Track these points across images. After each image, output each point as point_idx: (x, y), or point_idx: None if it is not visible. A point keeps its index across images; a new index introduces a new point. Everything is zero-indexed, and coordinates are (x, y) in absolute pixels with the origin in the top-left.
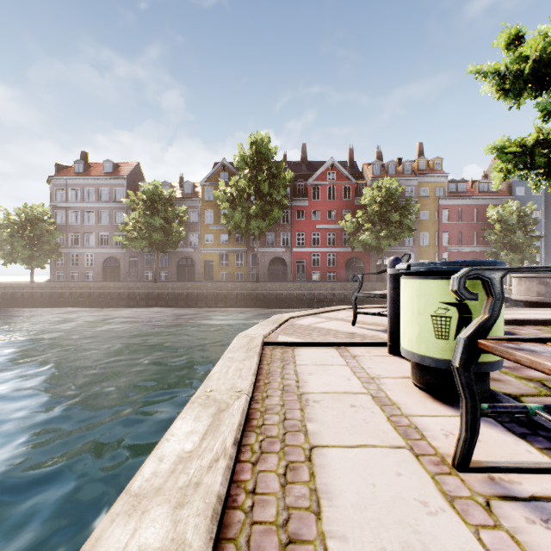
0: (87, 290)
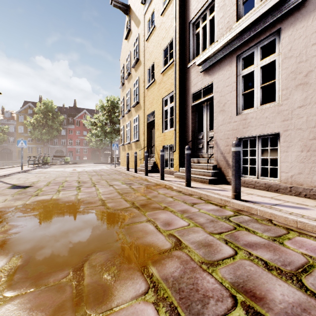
0: None
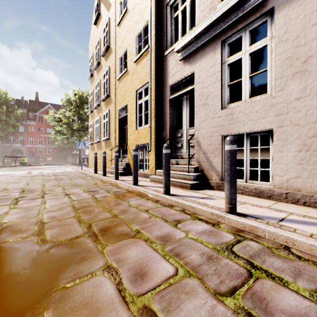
0: None
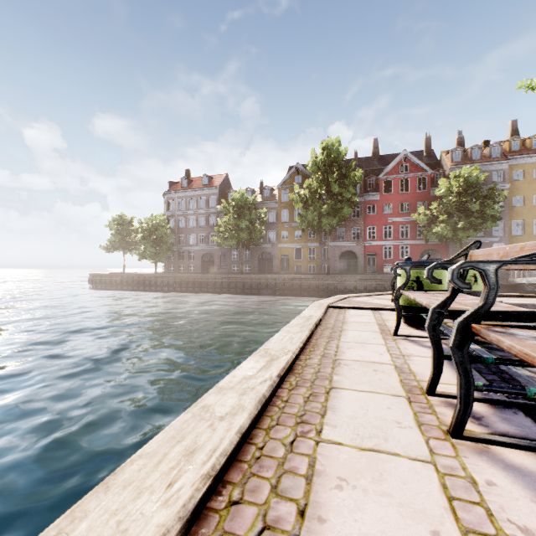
0: (192, 279)
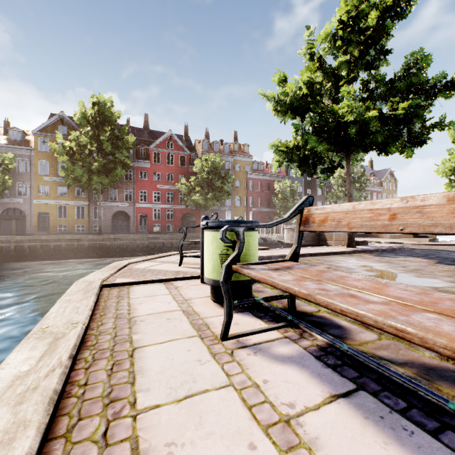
0: None
